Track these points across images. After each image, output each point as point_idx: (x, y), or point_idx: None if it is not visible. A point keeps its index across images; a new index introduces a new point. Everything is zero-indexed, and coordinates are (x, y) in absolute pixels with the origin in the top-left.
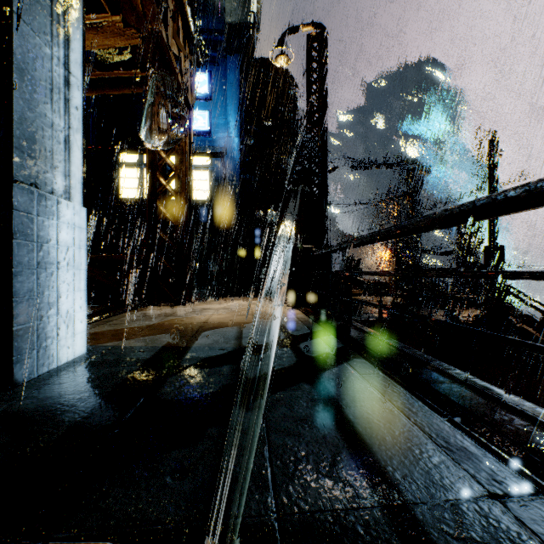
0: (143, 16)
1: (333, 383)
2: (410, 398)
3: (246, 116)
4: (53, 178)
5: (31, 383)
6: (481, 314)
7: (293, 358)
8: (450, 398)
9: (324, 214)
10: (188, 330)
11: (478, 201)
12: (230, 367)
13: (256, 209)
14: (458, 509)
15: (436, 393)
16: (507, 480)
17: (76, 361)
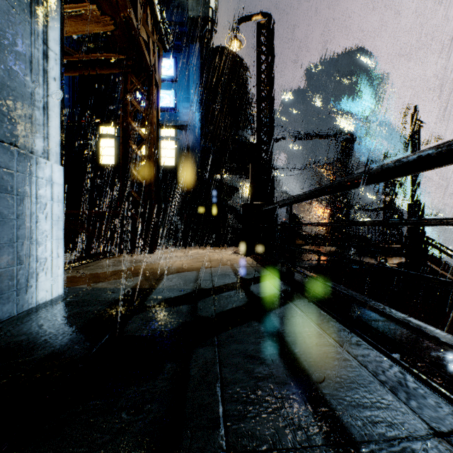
0: (116, 5)
1: (280, 321)
2: (350, 335)
3: (205, 95)
4: (32, 139)
5: (11, 321)
6: (405, 261)
7: (245, 298)
8: (388, 335)
9: (271, 175)
10: (154, 274)
11: (414, 155)
12: (189, 306)
13: (214, 173)
14: (406, 448)
15: (375, 331)
16: (450, 417)
17: (54, 301)
